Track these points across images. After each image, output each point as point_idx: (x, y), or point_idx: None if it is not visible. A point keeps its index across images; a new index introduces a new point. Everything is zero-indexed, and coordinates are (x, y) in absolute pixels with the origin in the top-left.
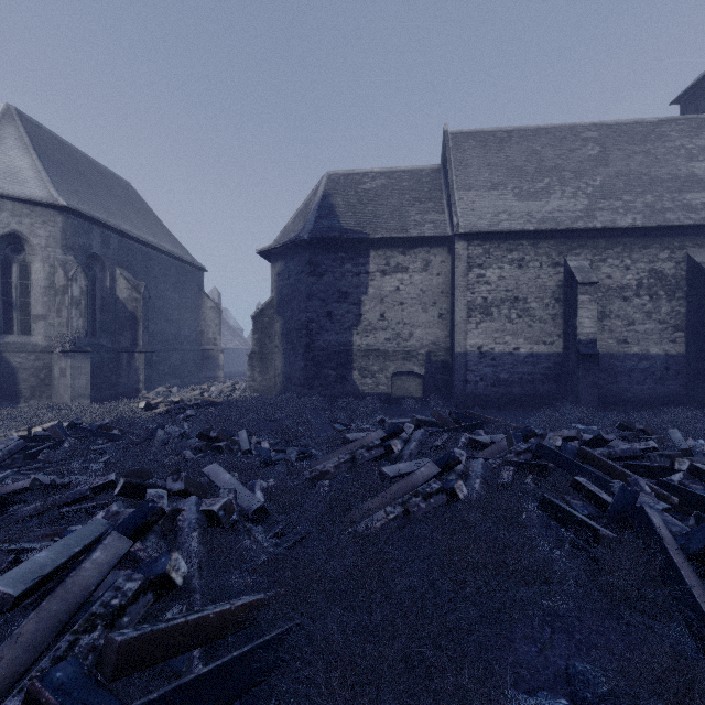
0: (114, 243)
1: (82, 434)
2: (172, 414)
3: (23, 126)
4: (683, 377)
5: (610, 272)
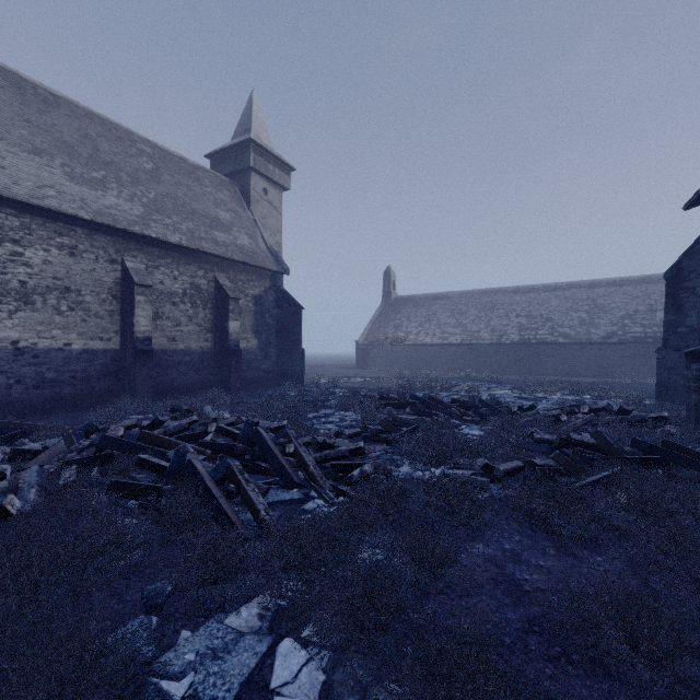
0: None
1: None
2: None
3: None
4: (213, 367)
5: (163, 279)
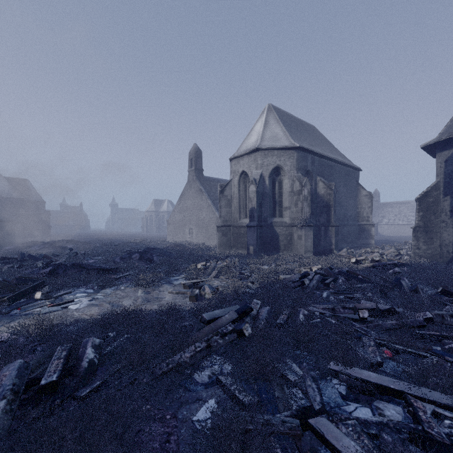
0: (316, 162)
1: (343, 275)
2: (380, 269)
3: (275, 112)
4: None
5: None
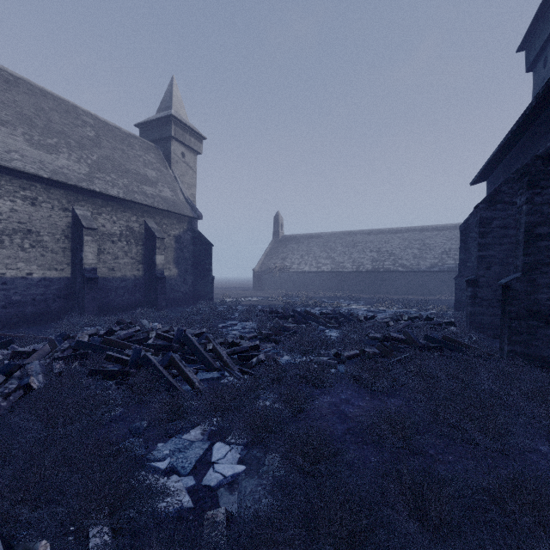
0: None
1: None
2: None
3: None
4: (143, 290)
5: (105, 223)
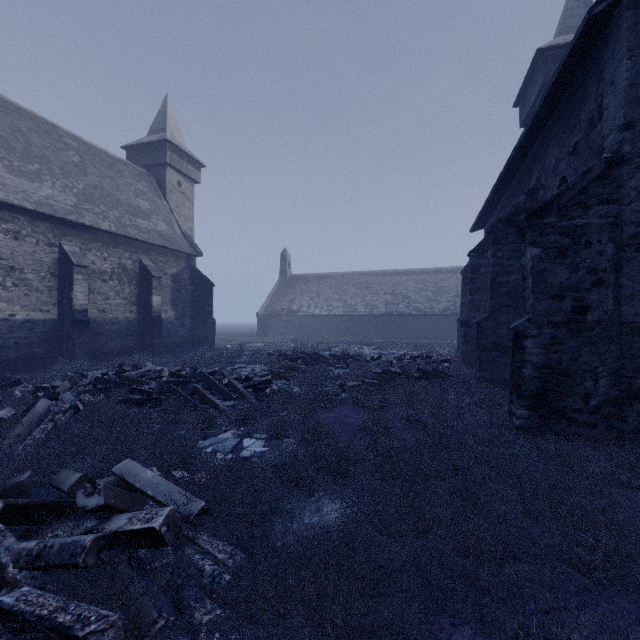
0: None
1: None
2: None
3: None
4: (137, 334)
5: (95, 260)
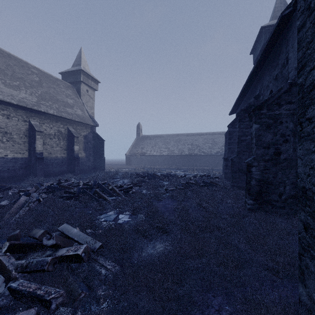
0: None
1: None
2: None
3: None
4: (67, 165)
5: (46, 128)
